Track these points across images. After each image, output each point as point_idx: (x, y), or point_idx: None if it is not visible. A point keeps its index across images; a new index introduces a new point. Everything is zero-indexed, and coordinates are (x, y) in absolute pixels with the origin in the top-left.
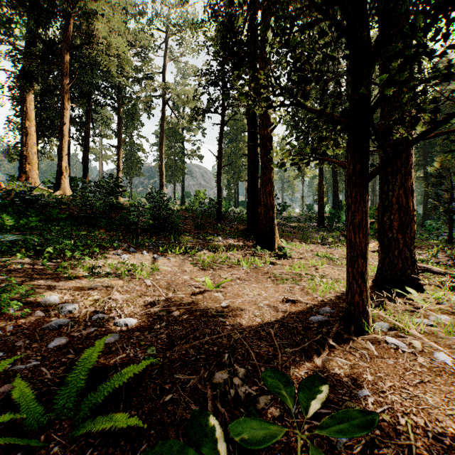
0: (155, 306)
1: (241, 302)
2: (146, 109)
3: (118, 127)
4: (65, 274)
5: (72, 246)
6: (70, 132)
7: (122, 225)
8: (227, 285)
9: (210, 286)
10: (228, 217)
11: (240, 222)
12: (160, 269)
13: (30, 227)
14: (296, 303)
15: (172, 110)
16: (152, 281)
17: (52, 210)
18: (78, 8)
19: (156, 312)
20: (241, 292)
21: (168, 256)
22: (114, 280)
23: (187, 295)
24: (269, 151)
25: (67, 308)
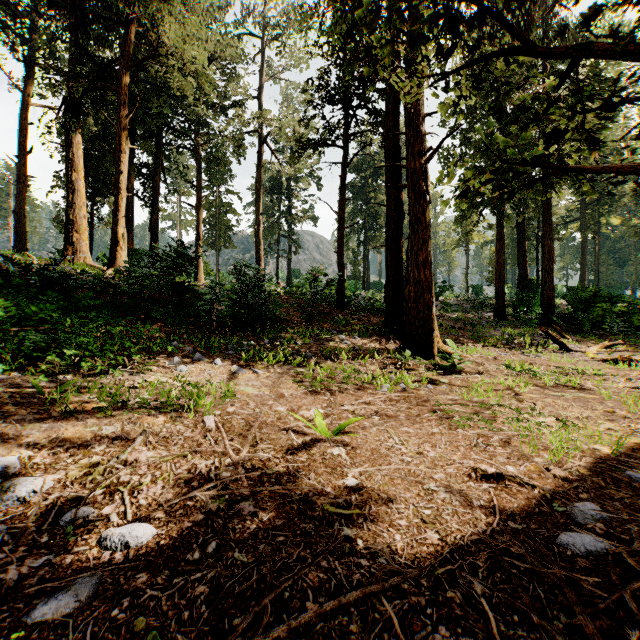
0: (208, 482)
1: (386, 475)
2: (236, 151)
3: (198, 178)
4: (64, 403)
5: (97, 351)
6: (132, 187)
7: (191, 317)
8: (355, 427)
9: (323, 431)
10: (355, 304)
11: (373, 311)
12: (238, 392)
13: (42, 319)
14: (506, 482)
15: (273, 152)
16: (219, 417)
17: (84, 293)
18: (137, 4)
19: (205, 503)
20: (383, 446)
21: (255, 367)
22: (149, 416)
23: (277, 453)
24: (422, 194)
25: (18, 491)
